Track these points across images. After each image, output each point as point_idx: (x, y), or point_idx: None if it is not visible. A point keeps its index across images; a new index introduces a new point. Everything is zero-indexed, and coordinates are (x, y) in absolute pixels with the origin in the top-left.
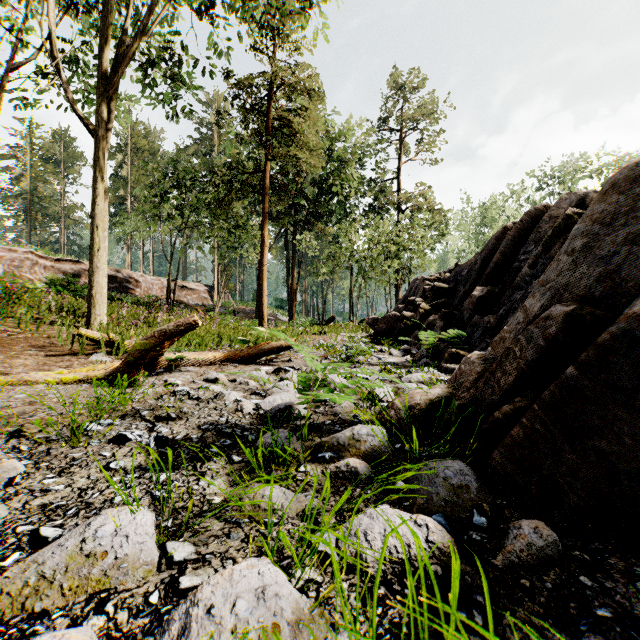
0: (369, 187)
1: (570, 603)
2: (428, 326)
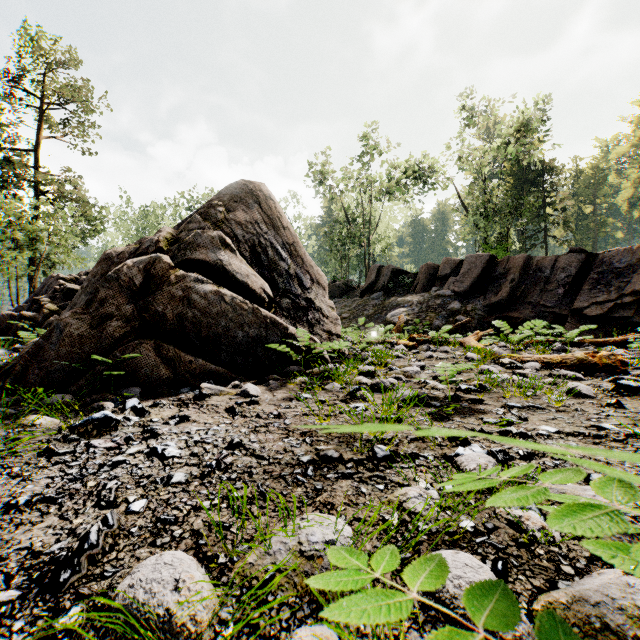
0: None
1: (11, 409)
2: (49, 326)
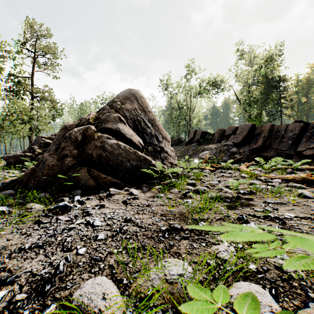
0: (9, 76)
1: (21, 200)
2: (37, 160)
